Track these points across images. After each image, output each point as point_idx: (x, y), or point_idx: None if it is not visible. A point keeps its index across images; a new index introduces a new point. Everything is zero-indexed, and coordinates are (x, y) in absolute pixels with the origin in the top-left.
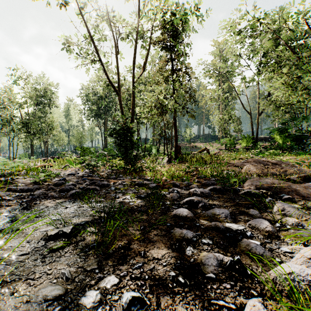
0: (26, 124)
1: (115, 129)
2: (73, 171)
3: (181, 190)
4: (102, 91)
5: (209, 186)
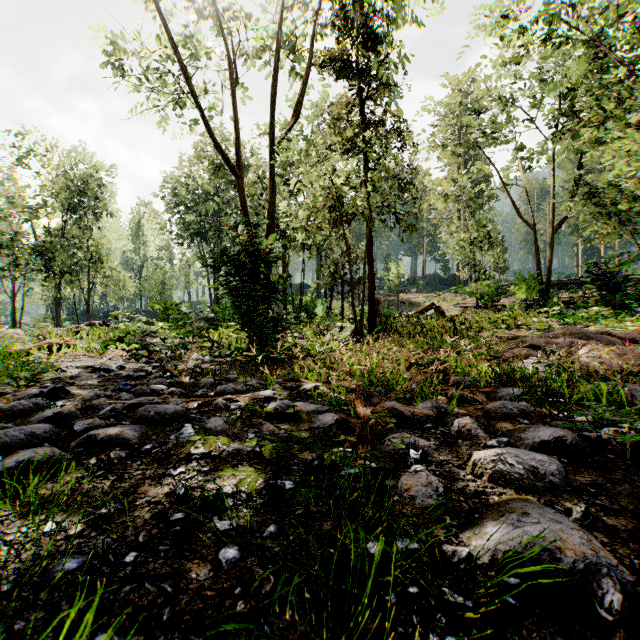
0: (42, 251)
1: (226, 253)
2: (117, 360)
3: (429, 443)
4: (209, 180)
5: (528, 429)
